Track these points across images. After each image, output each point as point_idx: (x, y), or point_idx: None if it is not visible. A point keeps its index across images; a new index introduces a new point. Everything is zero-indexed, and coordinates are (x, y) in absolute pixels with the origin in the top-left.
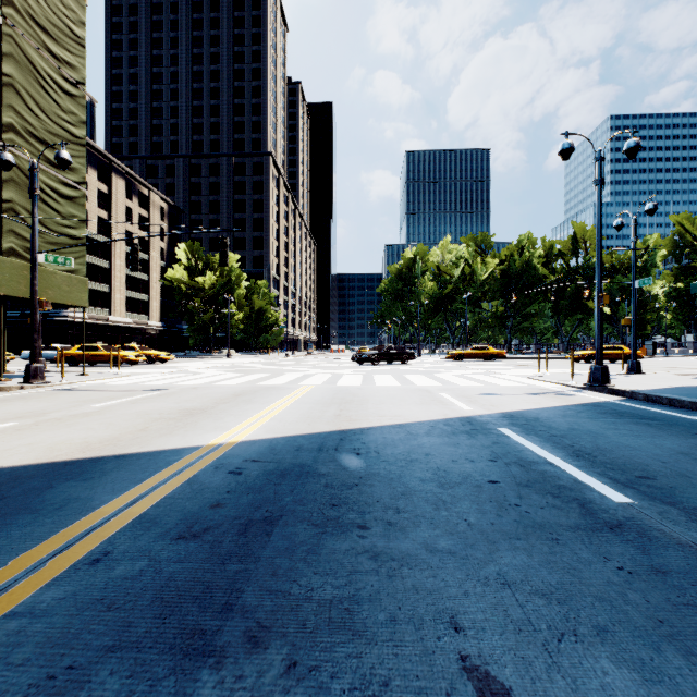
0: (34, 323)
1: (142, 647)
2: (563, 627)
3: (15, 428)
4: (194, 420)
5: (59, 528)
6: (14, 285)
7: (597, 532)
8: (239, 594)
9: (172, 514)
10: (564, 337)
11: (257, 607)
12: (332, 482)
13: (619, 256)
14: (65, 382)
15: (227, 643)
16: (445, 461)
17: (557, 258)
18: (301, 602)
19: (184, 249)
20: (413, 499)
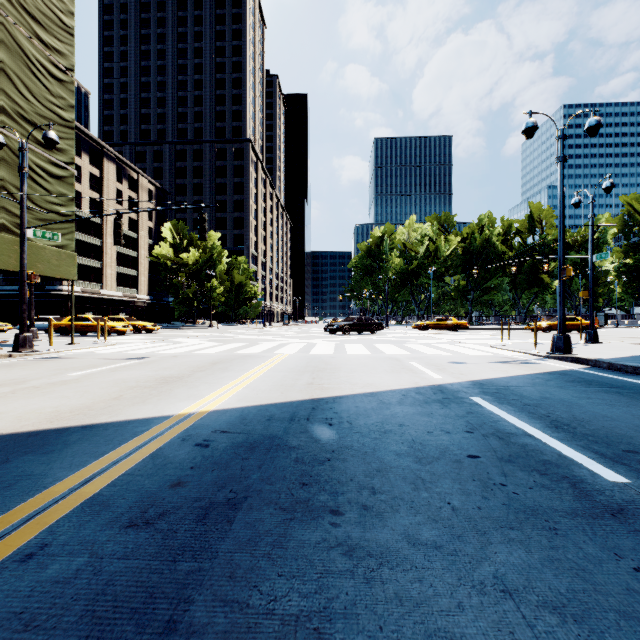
0: (23, 295)
1: None
2: None
3: None
4: (169, 389)
5: None
6: (5, 259)
7: (598, 519)
8: (186, 605)
9: (127, 495)
10: (522, 309)
11: (207, 625)
12: (303, 457)
13: (572, 234)
14: (53, 351)
15: None
16: (420, 432)
17: (514, 236)
18: (260, 619)
19: (170, 228)
20: (389, 477)
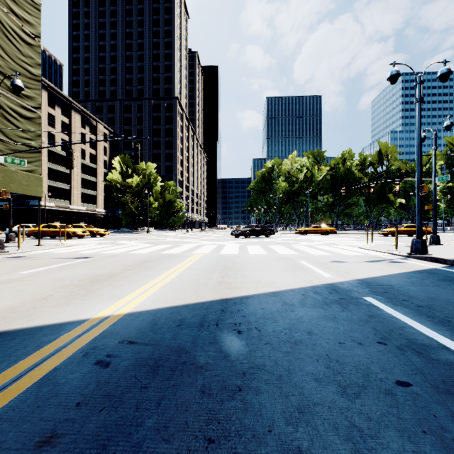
0: None
1: None
2: None
3: None
4: (96, 287)
5: None
6: None
7: None
8: None
9: None
10: (373, 219)
11: None
12: (210, 384)
13: (410, 165)
14: (20, 251)
15: None
16: (332, 343)
17: (368, 166)
18: None
19: (119, 160)
20: (316, 424)
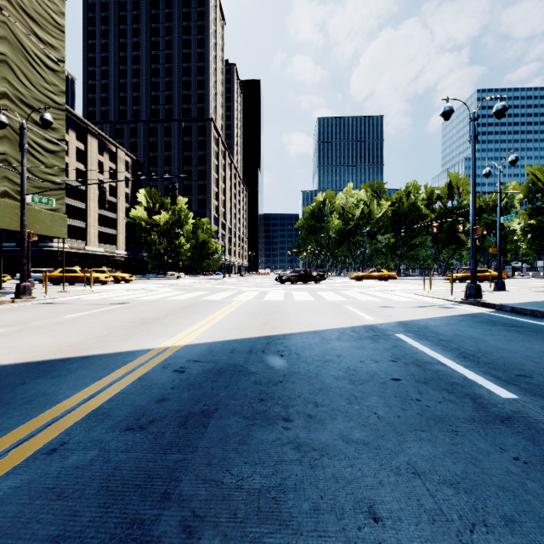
0: (23, 251)
1: (84, 537)
2: (473, 517)
3: (2, 334)
4: (148, 328)
5: (25, 420)
6: (8, 221)
7: (490, 424)
8: (176, 483)
9: (123, 407)
10: (442, 262)
11: (193, 496)
12: (260, 380)
13: (485, 199)
14: (48, 298)
15: (163, 533)
16: (354, 361)
17: (436, 201)
18: (232, 491)
19: (144, 194)
20: (329, 394)
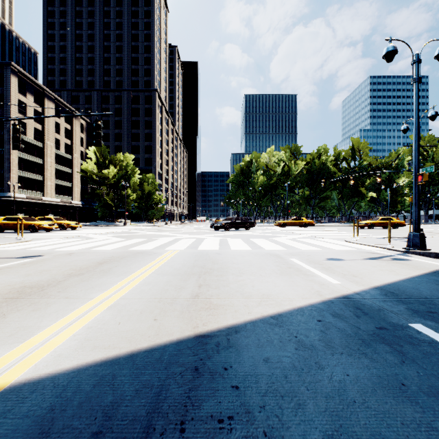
0: None
1: None
2: None
3: None
4: (3, 312)
5: None
6: None
7: None
8: None
9: None
10: (347, 212)
11: None
12: None
13: (380, 160)
14: None
15: None
16: None
17: (342, 161)
18: None
19: (95, 151)
20: None
